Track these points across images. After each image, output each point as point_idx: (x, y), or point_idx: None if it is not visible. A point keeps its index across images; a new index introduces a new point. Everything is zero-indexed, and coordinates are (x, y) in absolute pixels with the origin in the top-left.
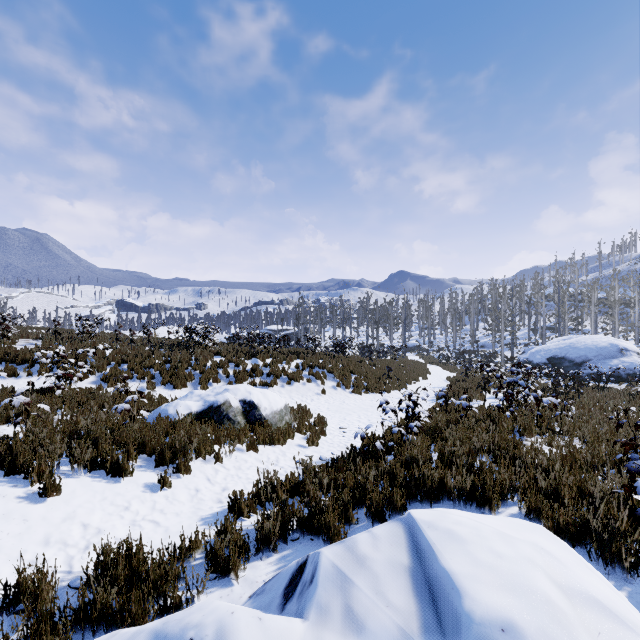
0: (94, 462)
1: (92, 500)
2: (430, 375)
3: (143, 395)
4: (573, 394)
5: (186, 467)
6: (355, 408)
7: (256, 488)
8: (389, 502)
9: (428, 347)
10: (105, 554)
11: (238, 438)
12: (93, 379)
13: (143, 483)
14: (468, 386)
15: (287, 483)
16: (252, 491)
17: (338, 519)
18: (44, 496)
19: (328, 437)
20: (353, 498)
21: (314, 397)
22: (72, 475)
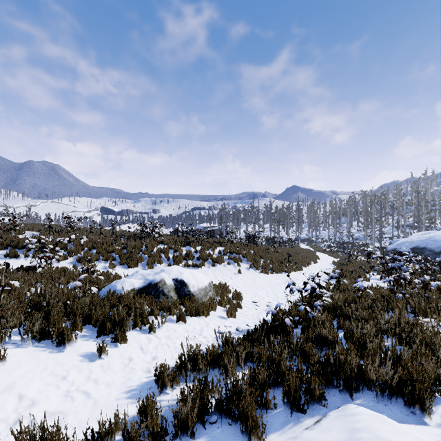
0: (43, 333)
1: (34, 370)
2: (319, 260)
3: (100, 273)
4: None
5: (123, 337)
6: (264, 285)
7: (180, 361)
8: (307, 391)
9: (315, 239)
10: None
11: (170, 310)
12: (71, 260)
13: (84, 352)
14: (353, 269)
15: (208, 356)
16: (176, 364)
17: (255, 403)
18: None
19: (243, 309)
20: (269, 378)
21: (232, 276)
22: (22, 345)
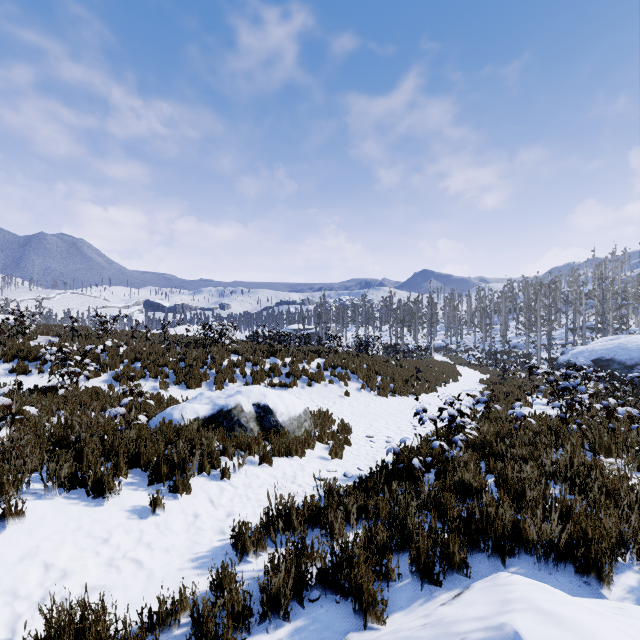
0: (74, 479)
1: (63, 530)
2: (461, 377)
3: (149, 396)
4: (634, 401)
5: (185, 485)
6: (382, 413)
7: (266, 518)
8: (444, 555)
9: (455, 347)
10: (50, 624)
11: (250, 448)
12: (105, 377)
13: (131, 506)
14: (508, 390)
15: (305, 511)
16: (261, 522)
17: (372, 573)
18: (3, 525)
19: (353, 447)
20: (390, 539)
21: (336, 400)
22: (45, 495)
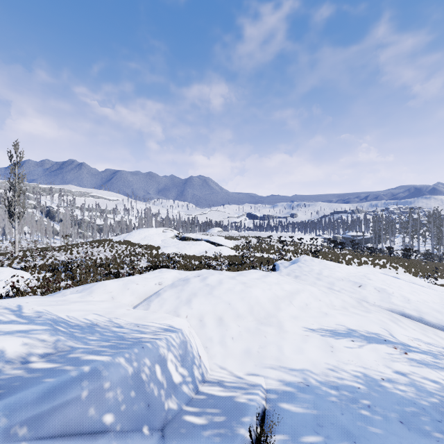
0: None
1: None
2: None
3: None
4: None
5: None
6: None
7: None
8: None
9: None
10: None
11: None
12: None
13: None
14: None
15: None
16: None
17: None
18: None
19: None
20: None
21: None
22: None
